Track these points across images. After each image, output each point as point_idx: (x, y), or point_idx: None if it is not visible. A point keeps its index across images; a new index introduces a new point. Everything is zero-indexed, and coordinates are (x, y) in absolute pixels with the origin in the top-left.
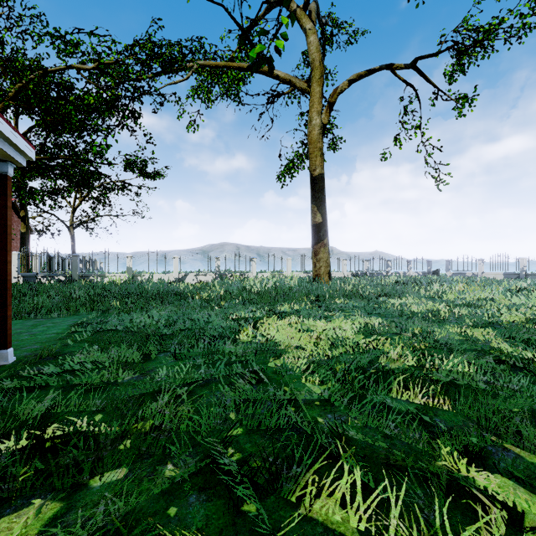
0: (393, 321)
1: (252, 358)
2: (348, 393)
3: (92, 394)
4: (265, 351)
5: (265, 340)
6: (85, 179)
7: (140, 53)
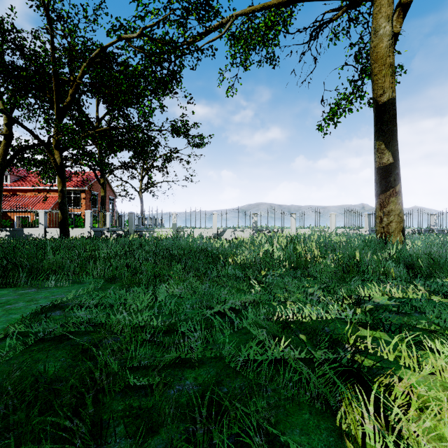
0: None
1: None
2: None
3: None
4: None
5: None
6: (141, 147)
7: (178, 8)
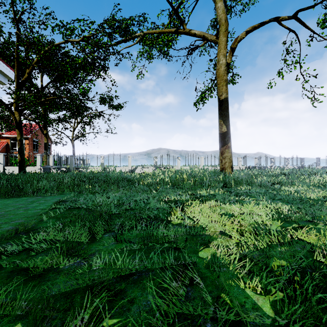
0: (297, 207)
1: (183, 245)
2: (311, 321)
3: (20, 293)
4: (194, 236)
5: (192, 223)
6: (77, 110)
7: (107, 28)
